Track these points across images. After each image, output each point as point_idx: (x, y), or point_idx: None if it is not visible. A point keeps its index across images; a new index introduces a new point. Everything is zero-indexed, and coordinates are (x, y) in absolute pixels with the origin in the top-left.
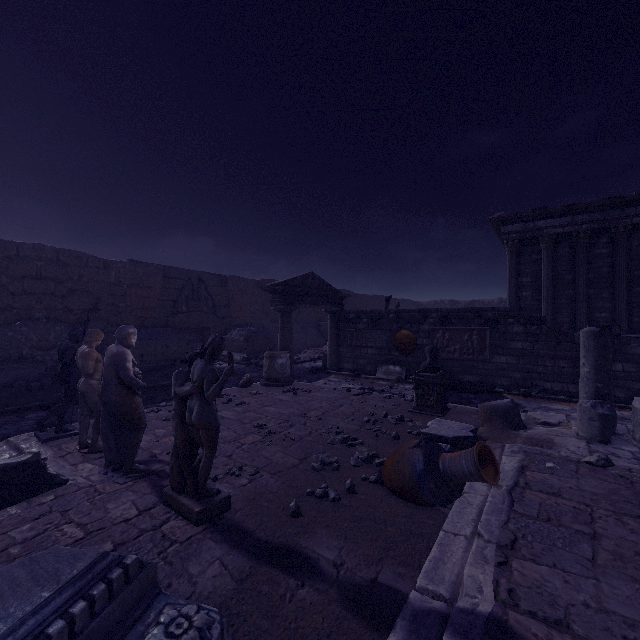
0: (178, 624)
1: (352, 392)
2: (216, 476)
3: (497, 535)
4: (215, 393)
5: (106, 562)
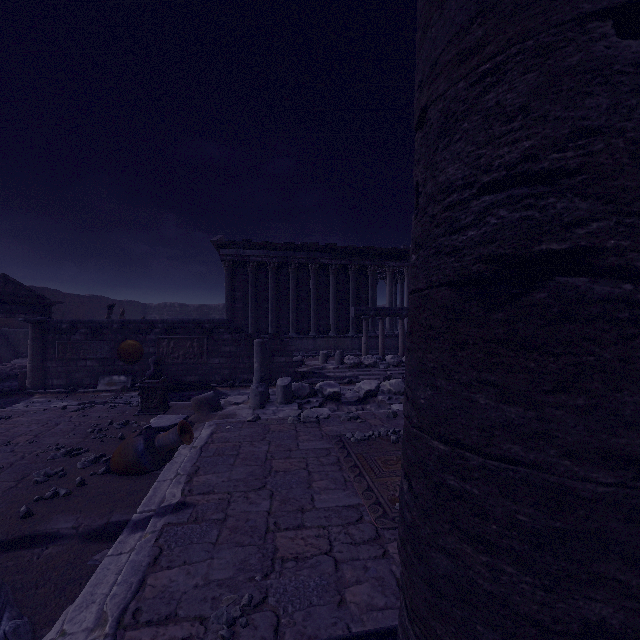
0: None
1: (70, 409)
2: None
3: (189, 470)
4: None
5: None
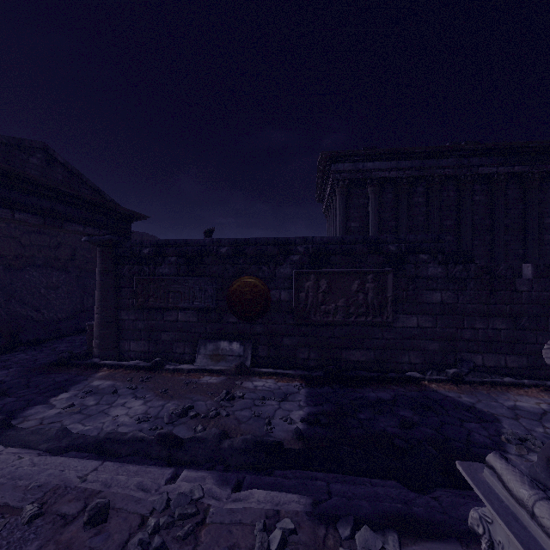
0: None
1: (112, 530)
2: None
3: None
4: None
5: None
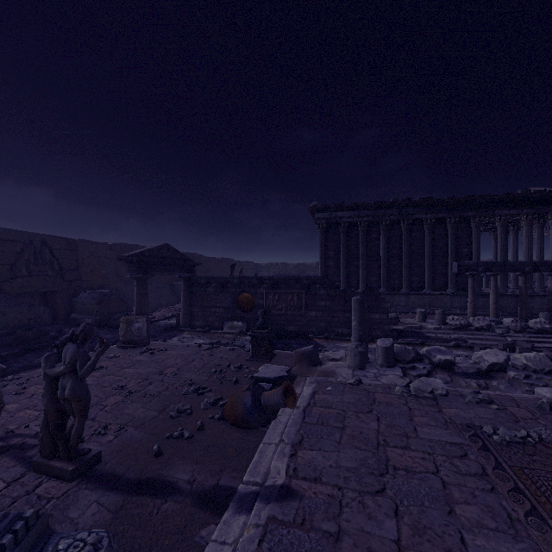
0: (75, 546)
1: (203, 347)
2: (83, 438)
3: (293, 439)
4: (88, 371)
5: (8, 519)
